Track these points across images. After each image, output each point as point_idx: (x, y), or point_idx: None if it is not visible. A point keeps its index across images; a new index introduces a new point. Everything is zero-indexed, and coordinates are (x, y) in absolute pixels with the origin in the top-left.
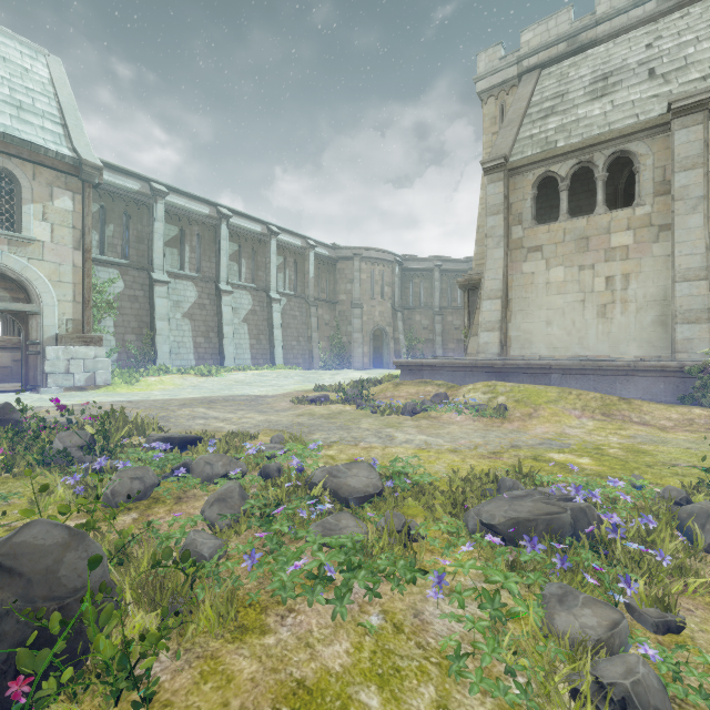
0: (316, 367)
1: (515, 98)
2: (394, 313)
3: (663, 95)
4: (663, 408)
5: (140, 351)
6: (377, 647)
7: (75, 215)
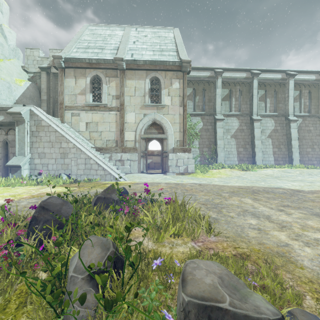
0: None
1: None
2: None
3: None
4: None
5: (209, 156)
6: None
7: (180, 90)
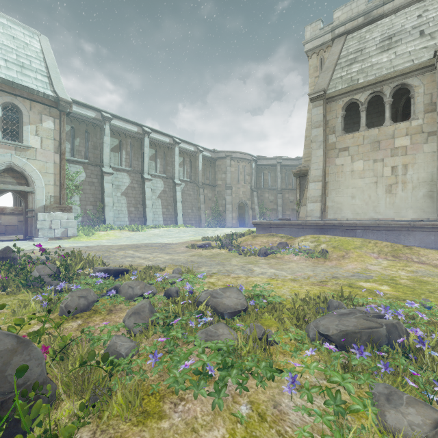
0: (203, 226)
1: (330, 53)
2: (252, 192)
3: (430, 47)
4: (435, 252)
5: (95, 215)
6: (246, 433)
7: (55, 132)
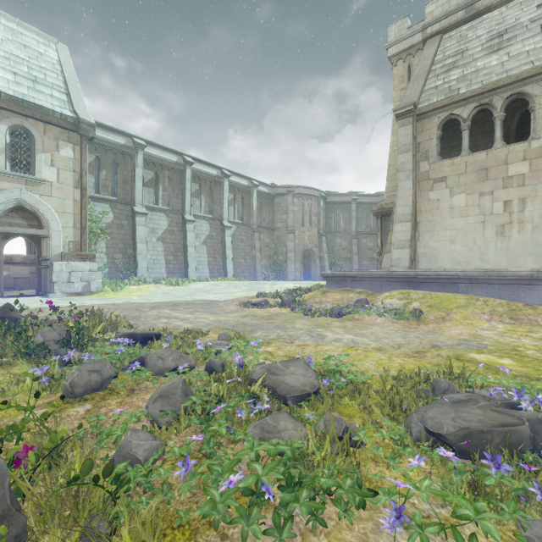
0: (259, 279)
1: (420, 58)
2: (319, 237)
3: None
4: None
5: (125, 266)
6: None
7: (75, 162)
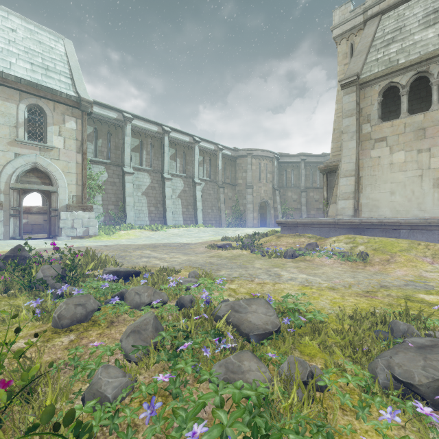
0: (223, 226)
1: (362, 36)
2: (274, 191)
3: None
4: None
5: (117, 215)
6: None
7: (77, 132)
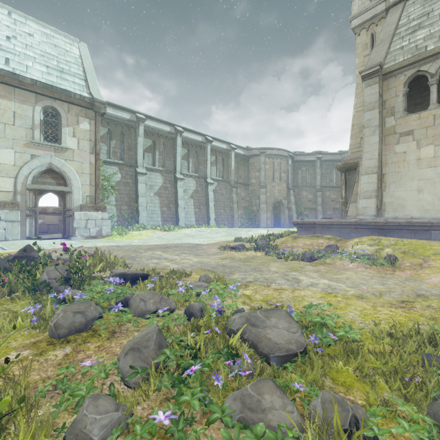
0: (236, 226)
1: (384, 24)
2: (288, 190)
3: None
4: None
5: (130, 215)
6: None
7: (91, 133)
